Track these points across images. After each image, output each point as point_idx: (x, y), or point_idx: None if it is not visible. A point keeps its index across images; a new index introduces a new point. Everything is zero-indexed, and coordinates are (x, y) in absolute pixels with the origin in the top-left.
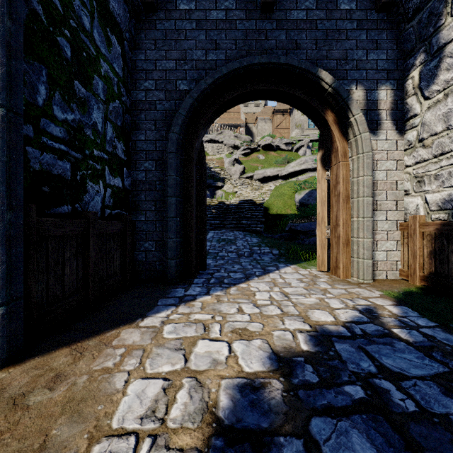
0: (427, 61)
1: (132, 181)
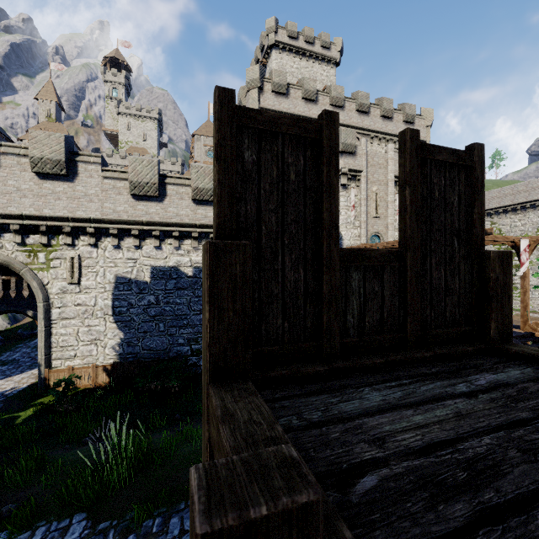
0: None
1: None
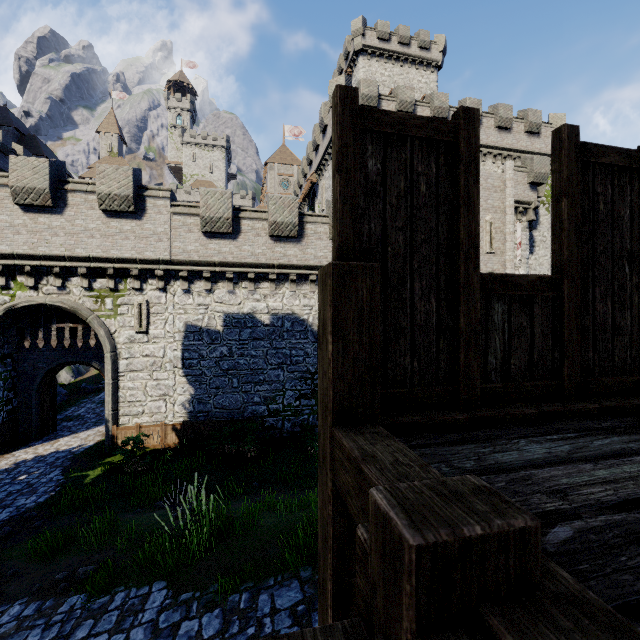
0: None
1: (18, 402)
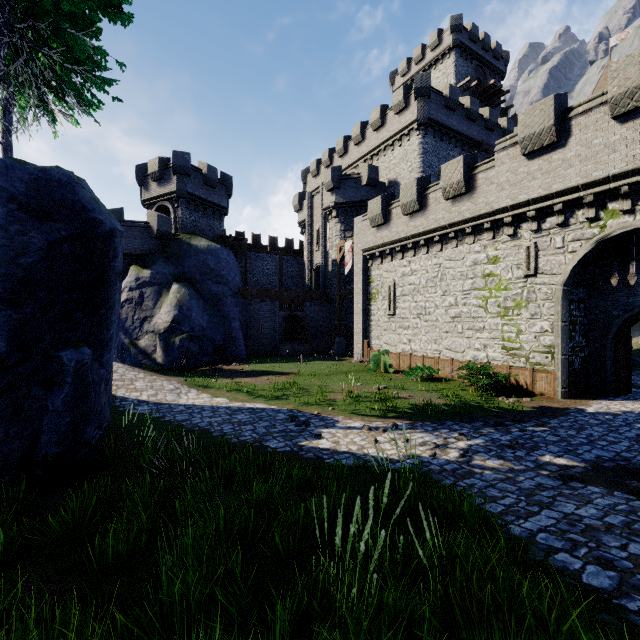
0: None
1: (588, 352)
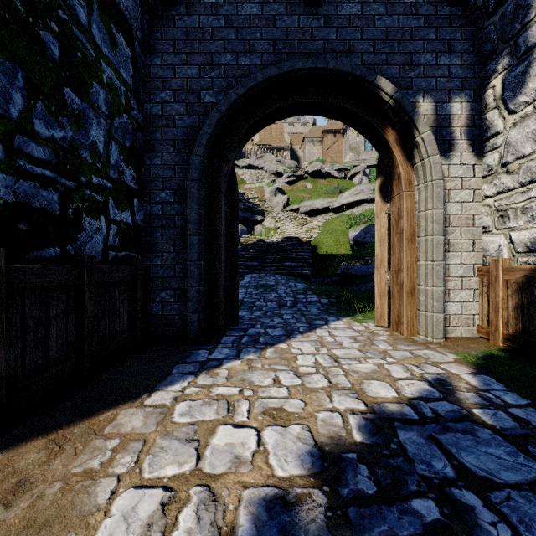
0: (512, 66)
1: (146, 215)
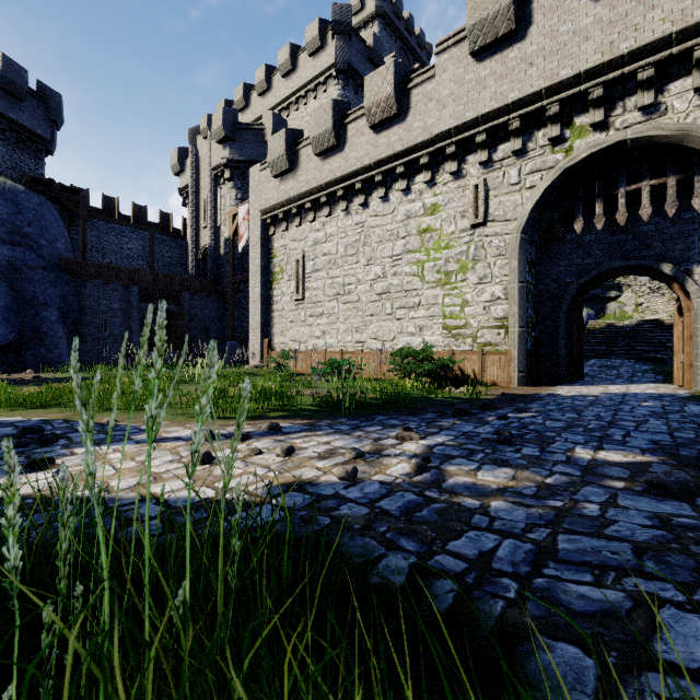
0: None
1: (538, 331)
